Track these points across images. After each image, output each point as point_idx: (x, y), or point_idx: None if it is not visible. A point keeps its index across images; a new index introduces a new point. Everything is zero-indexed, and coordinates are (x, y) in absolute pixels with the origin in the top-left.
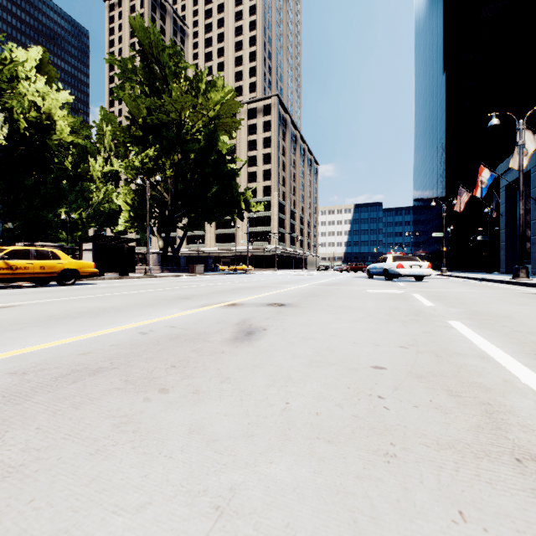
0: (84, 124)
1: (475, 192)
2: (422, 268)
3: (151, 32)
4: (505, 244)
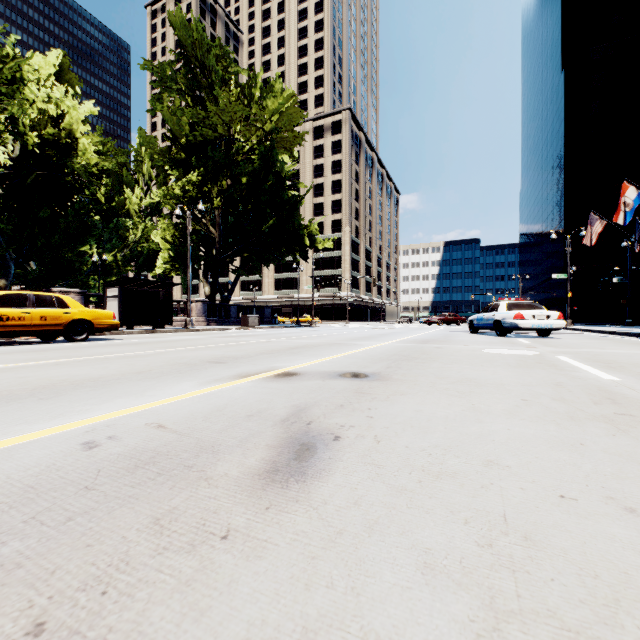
0: (119, 149)
1: (615, 217)
2: (550, 319)
3: (194, 28)
4: None
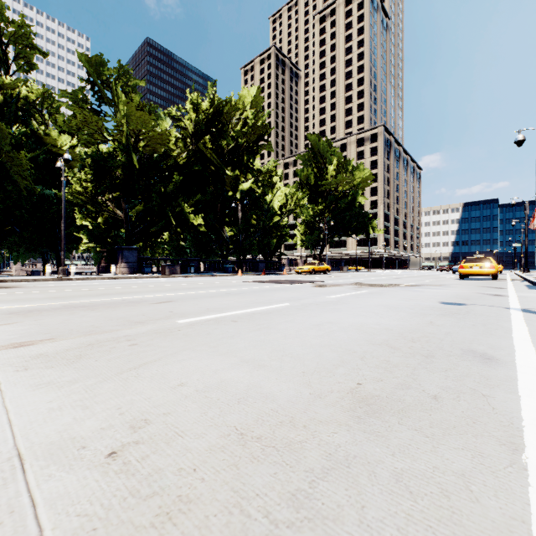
0: None
1: (532, 221)
2: None
3: (320, 142)
4: None
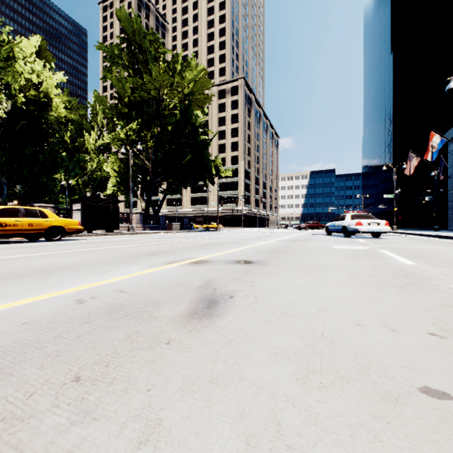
0: (80, 105)
1: (426, 156)
2: (380, 225)
3: (134, 21)
4: (452, 204)
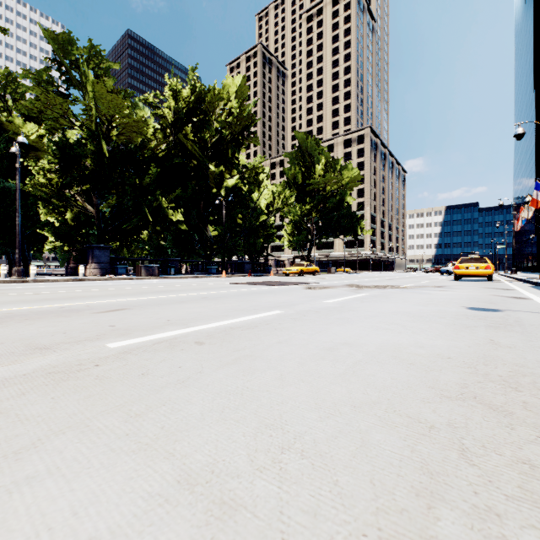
0: None
1: (517, 222)
2: None
3: (308, 140)
4: None
